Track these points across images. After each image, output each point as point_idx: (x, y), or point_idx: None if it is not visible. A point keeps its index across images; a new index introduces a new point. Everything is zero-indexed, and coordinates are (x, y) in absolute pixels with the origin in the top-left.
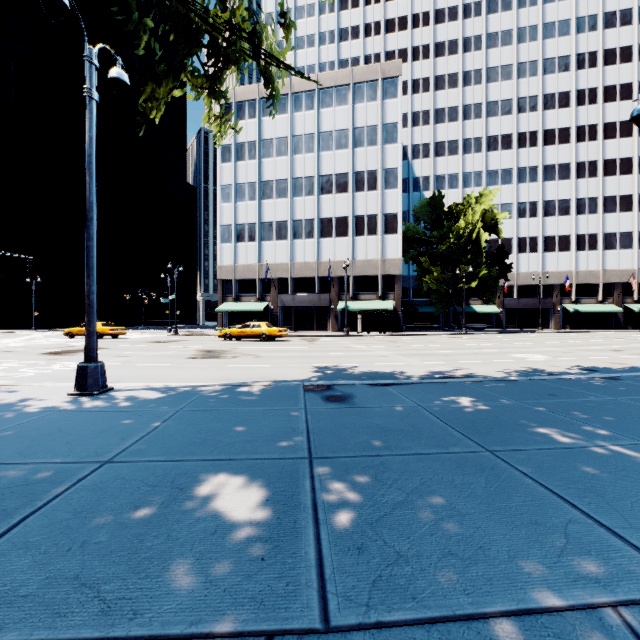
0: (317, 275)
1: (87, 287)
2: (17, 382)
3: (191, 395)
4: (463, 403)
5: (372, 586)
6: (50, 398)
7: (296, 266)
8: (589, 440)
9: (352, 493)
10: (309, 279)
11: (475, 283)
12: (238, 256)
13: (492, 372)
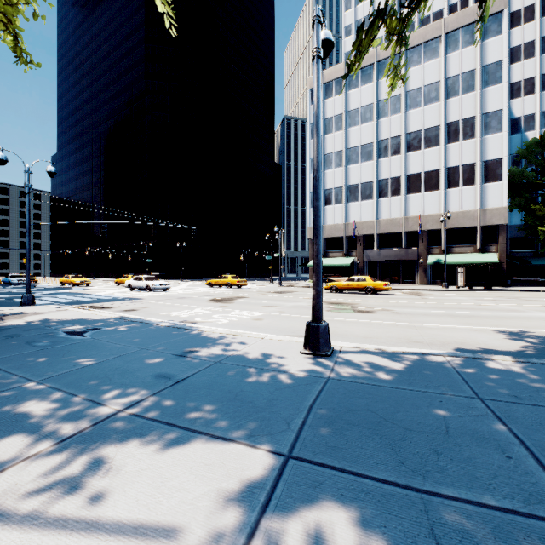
0: (404, 230)
1: (315, 247)
2: (236, 332)
3: (442, 369)
4: None
5: None
6: (291, 356)
7: (381, 223)
8: None
9: None
10: (395, 234)
11: None
12: (326, 217)
13: None
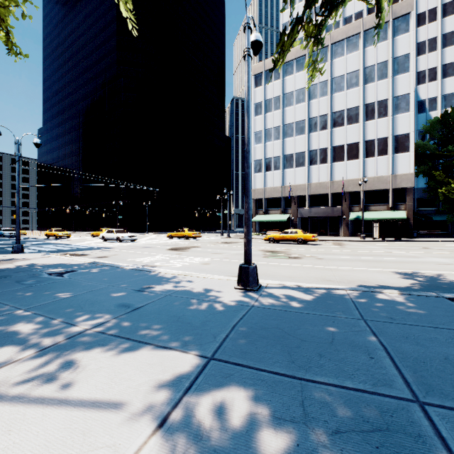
0: (330, 192)
1: (246, 205)
2: (186, 273)
3: (341, 299)
4: None
5: None
6: (226, 291)
7: (312, 186)
8: None
9: None
10: (323, 195)
11: None
12: (266, 181)
13: None
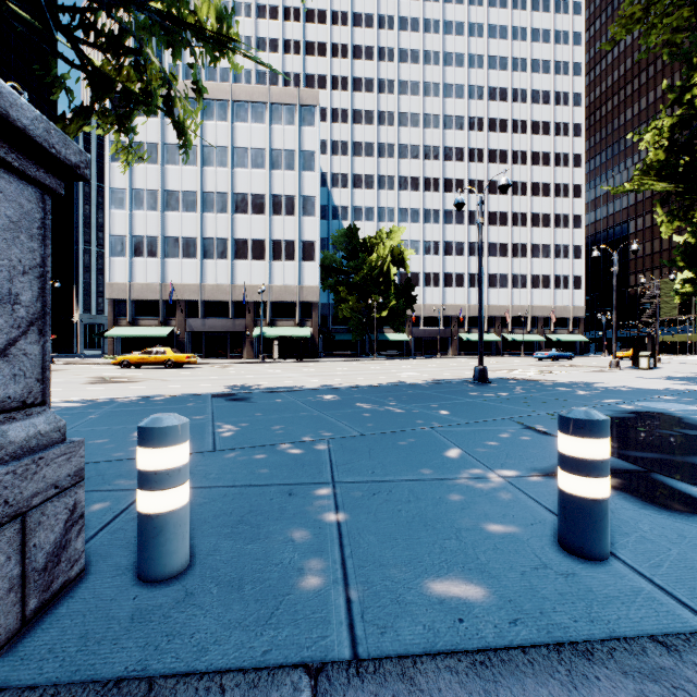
0: (231, 299)
1: None
2: None
3: (110, 403)
4: (327, 397)
5: (236, 443)
6: None
7: (207, 288)
8: (381, 407)
9: (235, 428)
10: (222, 303)
11: (385, 313)
12: (135, 273)
13: (369, 384)
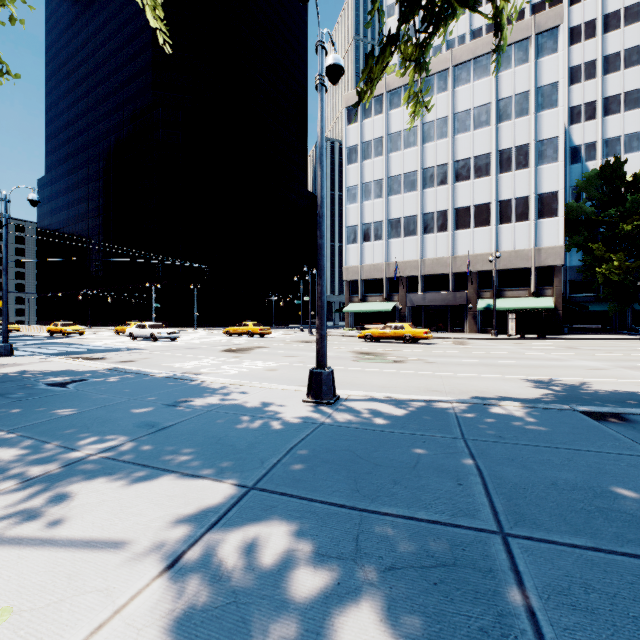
0: (451, 271)
1: (319, 288)
2: (241, 382)
3: (442, 414)
4: None
5: None
6: (291, 404)
7: (426, 263)
8: None
9: None
10: (441, 276)
11: None
12: (364, 256)
13: None
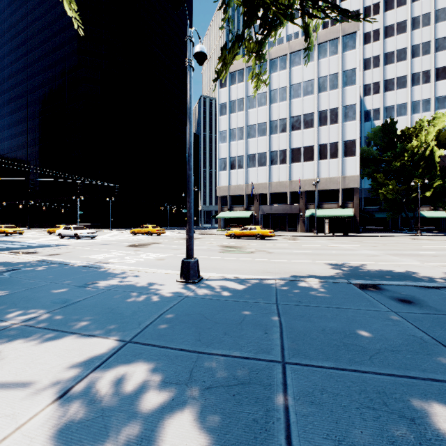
0: (289, 190)
1: (188, 204)
2: (136, 268)
3: (267, 288)
4: None
5: None
6: (168, 284)
7: (273, 184)
8: None
9: None
10: (282, 194)
11: (429, 193)
12: (231, 179)
13: None
